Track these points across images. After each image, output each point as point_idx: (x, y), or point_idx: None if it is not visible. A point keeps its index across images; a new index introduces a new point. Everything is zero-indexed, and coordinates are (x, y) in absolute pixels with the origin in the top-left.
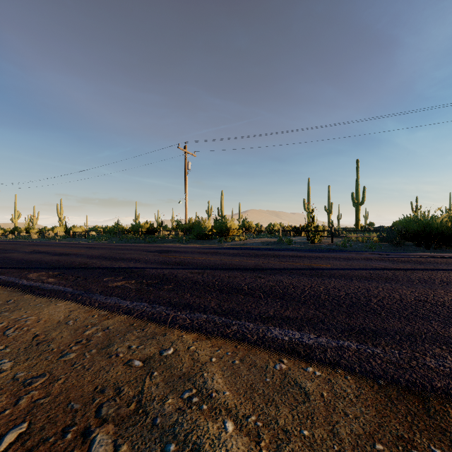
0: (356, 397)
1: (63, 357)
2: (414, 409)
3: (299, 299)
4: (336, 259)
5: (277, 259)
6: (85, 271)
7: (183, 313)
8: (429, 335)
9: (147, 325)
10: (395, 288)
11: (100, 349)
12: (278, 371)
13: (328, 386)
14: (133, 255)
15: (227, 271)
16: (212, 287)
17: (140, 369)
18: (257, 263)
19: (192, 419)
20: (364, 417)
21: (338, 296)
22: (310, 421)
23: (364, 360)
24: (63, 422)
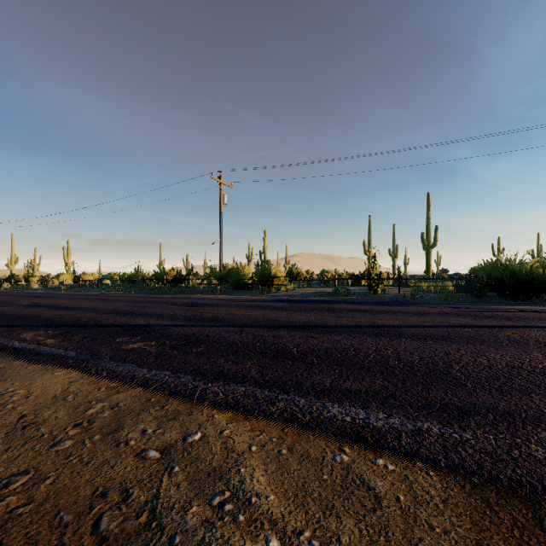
0: (443, 501)
1: (55, 445)
2: (522, 519)
3: (361, 365)
4: (405, 314)
5: (332, 314)
6: (93, 330)
7: (215, 385)
8: (530, 413)
9: (169, 400)
10: (480, 351)
11: (105, 435)
12: (338, 464)
13: (404, 486)
14: (155, 309)
15: (272, 329)
16: (252, 350)
17: (157, 462)
18: (308, 319)
19: (223, 537)
20: (455, 531)
21: (411, 361)
22: (384, 539)
23: (450, 449)
24: (46, 543)
